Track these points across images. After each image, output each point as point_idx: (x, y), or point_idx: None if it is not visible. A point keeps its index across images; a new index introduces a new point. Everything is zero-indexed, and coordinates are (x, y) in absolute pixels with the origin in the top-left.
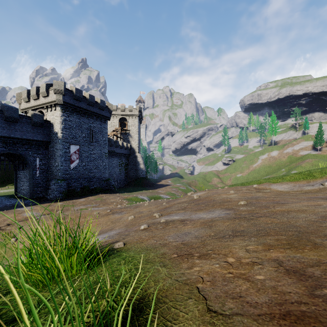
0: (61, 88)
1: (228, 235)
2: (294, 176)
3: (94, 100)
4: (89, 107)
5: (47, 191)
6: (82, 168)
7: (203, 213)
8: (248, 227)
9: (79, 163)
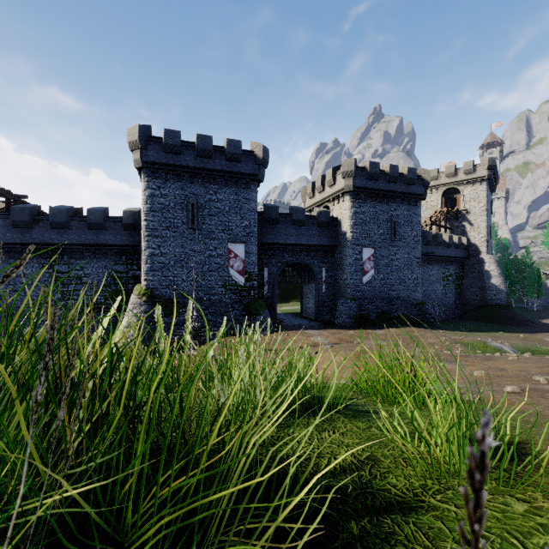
0: (351, 168)
1: None
2: None
3: (398, 173)
4: (390, 185)
5: (334, 313)
6: (378, 283)
7: None
8: None
9: (374, 275)
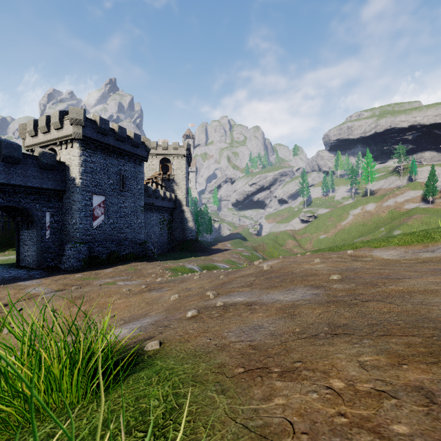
0: (80, 117)
1: (323, 332)
2: (403, 237)
3: (126, 134)
4: (119, 143)
5: (61, 258)
6: (108, 227)
7: (278, 292)
8: (352, 319)
9: (105, 220)
